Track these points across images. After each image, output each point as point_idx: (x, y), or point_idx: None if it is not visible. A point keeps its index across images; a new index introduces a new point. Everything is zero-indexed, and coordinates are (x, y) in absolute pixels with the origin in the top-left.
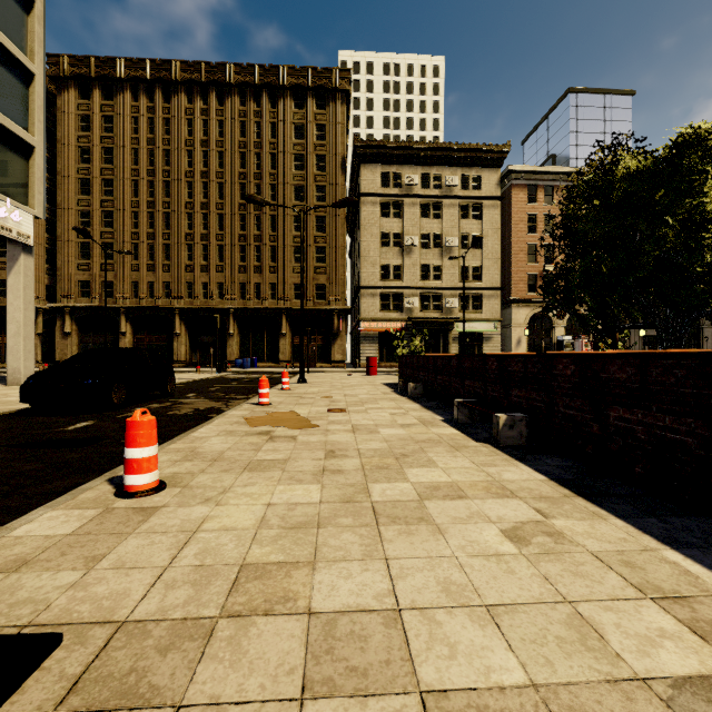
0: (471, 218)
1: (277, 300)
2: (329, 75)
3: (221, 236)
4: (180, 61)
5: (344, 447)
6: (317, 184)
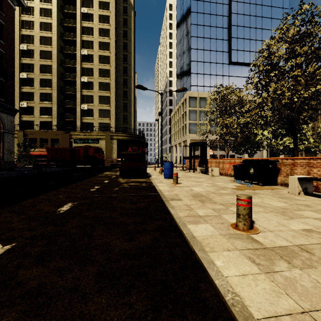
0: None
1: None
2: None
3: None
4: None
5: None
6: None
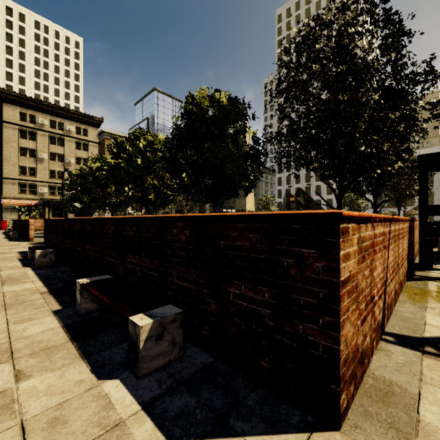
0: (82, 150)
1: None
2: None
3: None
4: None
5: None
6: None
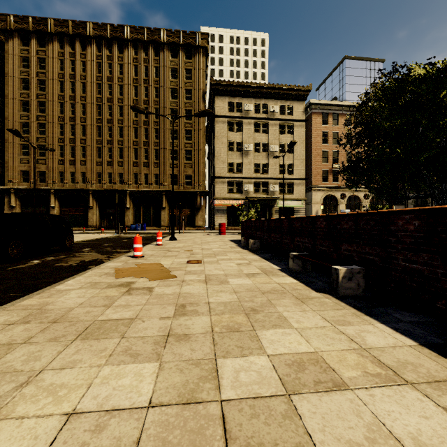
0: (286, 133)
1: (159, 185)
2: (194, 36)
3: (121, 142)
4: (93, 23)
5: (195, 301)
6: (186, 108)
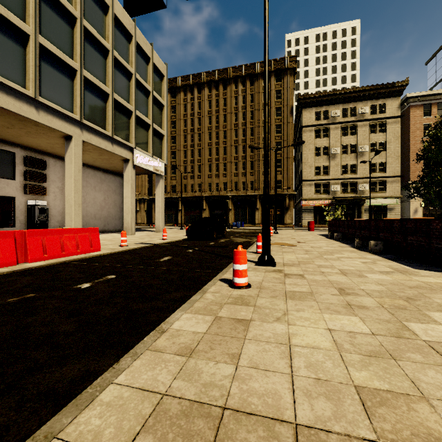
0: (377, 132)
1: (254, 190)
2: (283, 61)
3: (225, 158)
4: (205, 72)
5: (310, 250)
6: (276, 124)
